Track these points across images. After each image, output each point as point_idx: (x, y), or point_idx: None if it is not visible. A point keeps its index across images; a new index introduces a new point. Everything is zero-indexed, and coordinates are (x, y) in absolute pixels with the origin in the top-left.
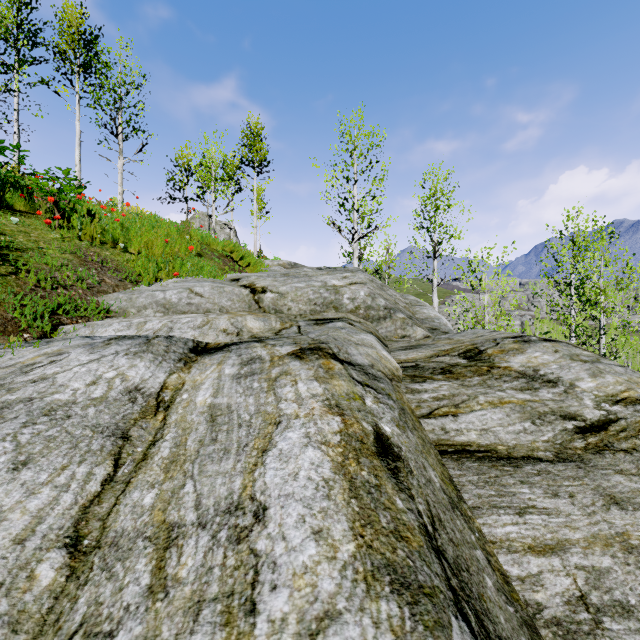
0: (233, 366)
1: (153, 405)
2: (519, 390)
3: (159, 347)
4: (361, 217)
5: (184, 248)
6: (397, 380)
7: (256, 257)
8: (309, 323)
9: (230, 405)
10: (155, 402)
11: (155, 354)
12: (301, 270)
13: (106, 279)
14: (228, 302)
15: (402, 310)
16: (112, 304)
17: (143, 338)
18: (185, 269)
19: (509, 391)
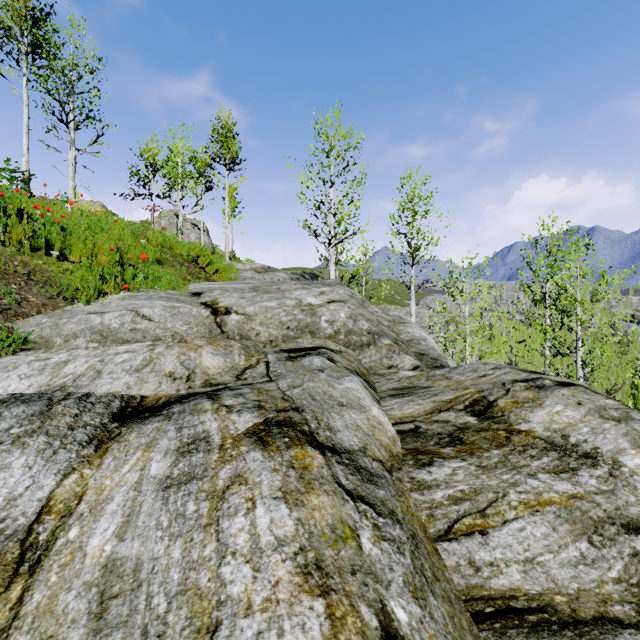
0: (165, 456)
1: (11, 560)
2: (553, 473)
3: (62, 419)
4: (338, 221)
5: (138, 255)
6: (397, 466)
7: (228, 259)
8: (280, 357)
9: (140, 564)
10: (17, 551)
11: (51, 435)
12: (275, 275)
13: (30, 297)
14: (183, 326)
15: (386, 332)
16: (30, 333)
17: (44, 401)
18: (138, 280)
19: (542, 476)
